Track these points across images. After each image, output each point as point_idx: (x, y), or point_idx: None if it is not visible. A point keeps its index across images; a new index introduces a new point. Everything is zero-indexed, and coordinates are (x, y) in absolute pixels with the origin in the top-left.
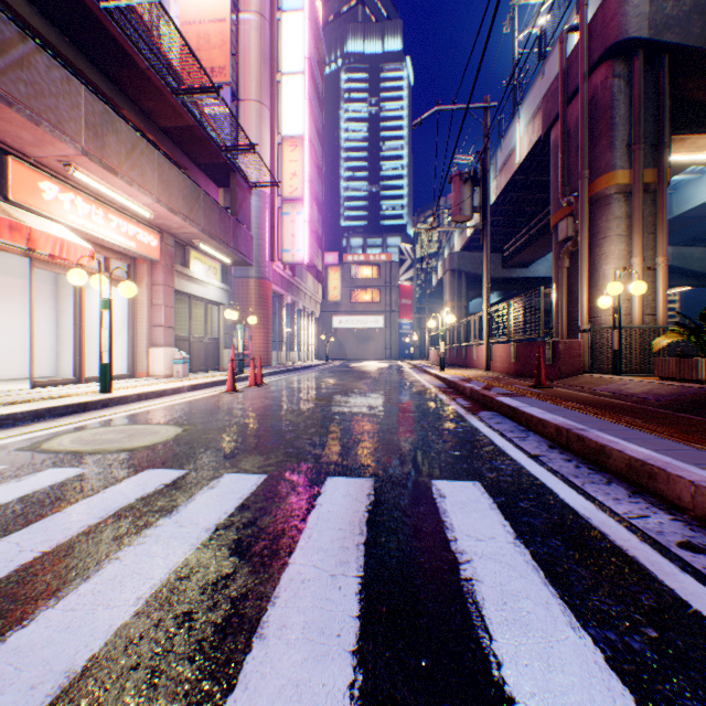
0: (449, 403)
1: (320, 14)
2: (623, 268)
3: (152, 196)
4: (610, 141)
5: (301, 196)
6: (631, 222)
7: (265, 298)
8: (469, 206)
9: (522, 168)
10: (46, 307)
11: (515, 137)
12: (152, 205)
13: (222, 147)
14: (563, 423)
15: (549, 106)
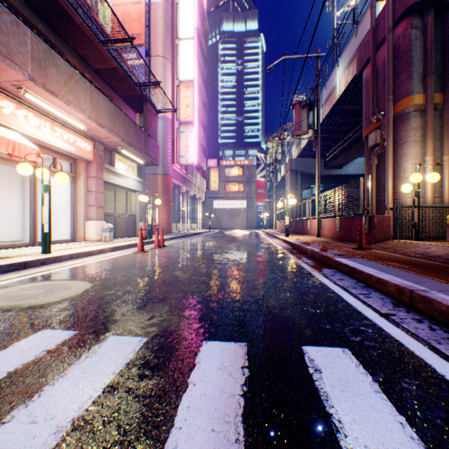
0: (297, 261)
1: (205, 3)
2: (419, 164)
3: (85, 114)
4: (409, 74)
5: (192, 120)
6: (425, 131)
7: (168, 188)
8: (306, 124)
9: (340, 100)
10: (15, 193)
11: (336, 79)
12: (85, 120)
13: (137, 83)
14: (402, 283)
15: (362, 54)
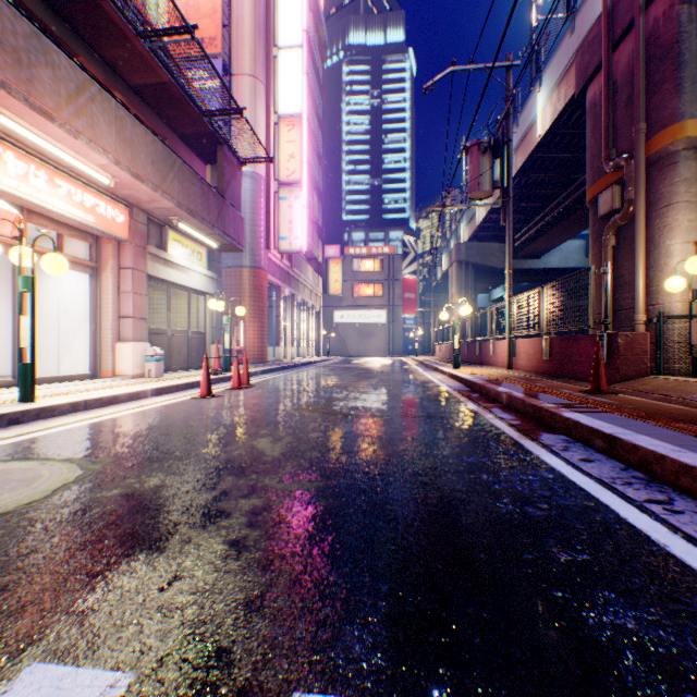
0: (485, 416)
1: None
2: (694, 243)
3: (108, 156)
4: (677, 84)
5: (299, 180)
6: None
7: (259, 289)
8: (488, 180)
9: (542, 144)
10: None
11: (535, 108)
12: (110, 168)
13: (204, 112)
14: None
15: (586, 58)
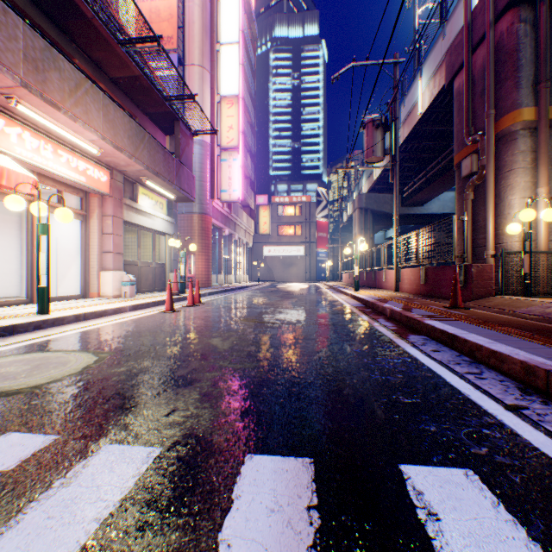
0: (373, 324)
1: (253, 1)
2: (529, 198)
3: (97, 133)
4: (516, 81)
5: (236, 146)
6: (537, 155)
7: (206, 230)
8: (380, 149)
9: (423, 119)
10: (11, 235)
11: (417, 92)
12: (98, 142)
13: (166, 97)
14: (531, 359)
15: (453, 58)
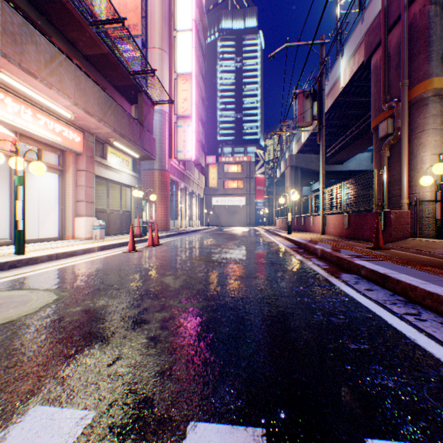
0: (307, 263)
1: None
2: (438, 154)
3: (70, 100)
4: (428, 55)
5: (190, 114)
6: None
7: (165, 183)
8: (310, 115)
9: (343, 92)
10: (0, 187)
11: (339, 69)
12: (71, 107)
13: (130, 72)
14: None
15: (371, 38)
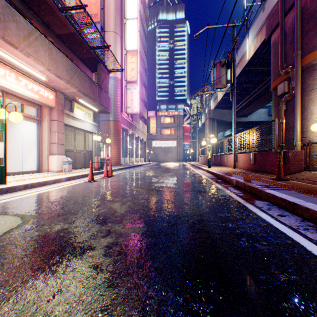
0: (226, 191)
1: None
2: None
3: (44, 66)
4: (316, 31)
5: (136, 80)
6: None
7: (118, 131)
8: (224, 79)
9: (249, 63)
10: None
11: (246, 46)
12: (45, 72)
13: (91, 47)
14: None
15: (271, 21)
